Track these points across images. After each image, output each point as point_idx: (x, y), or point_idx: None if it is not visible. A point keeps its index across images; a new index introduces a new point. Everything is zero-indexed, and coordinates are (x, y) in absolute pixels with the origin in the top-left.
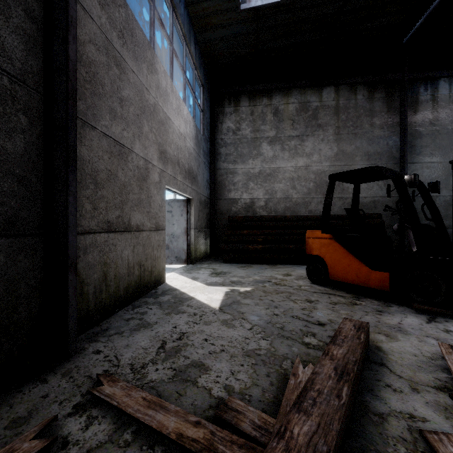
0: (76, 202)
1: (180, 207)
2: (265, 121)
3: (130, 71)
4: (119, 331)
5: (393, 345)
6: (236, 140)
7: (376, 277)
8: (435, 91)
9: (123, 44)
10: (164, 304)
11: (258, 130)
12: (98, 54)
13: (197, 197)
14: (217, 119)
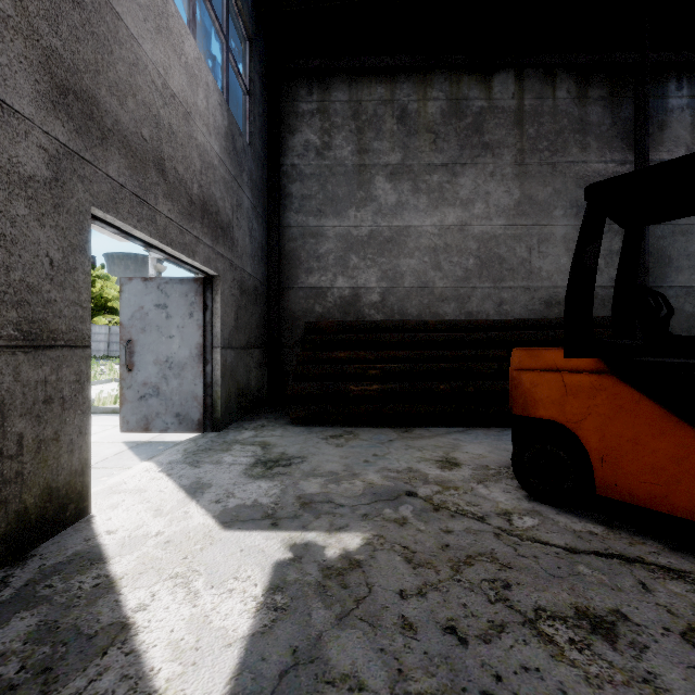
0: None
1: (188, 295)
2: (380, 132)
3: None
4: None
5: None
6: (322, 169)
7: None
8: None
9: None
10: None
11: (368, 150)
12: None
13: (231, 274)
14: (284, 125)
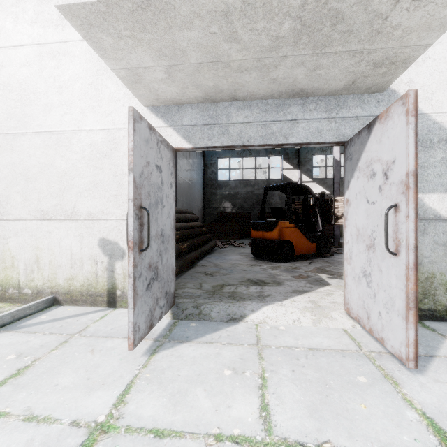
0: None
1: (170, 163)
2: None
3: None
4: None
5: None
6: None
7: (313, 247)
8: None
9: None
10: None
11: None
12: None
13: None
14: None
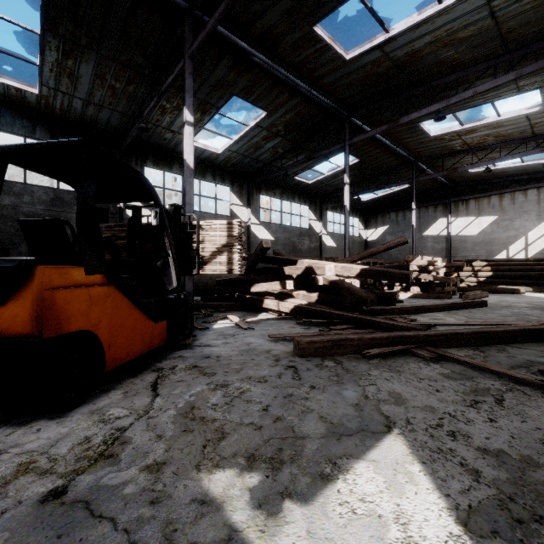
0: None
1: None
2: None
3: None
4: None
5: (282, 349)
6: None
7: (159, 331)
8: None
9: None
10: None
11: None
12: None
13: None
14: None
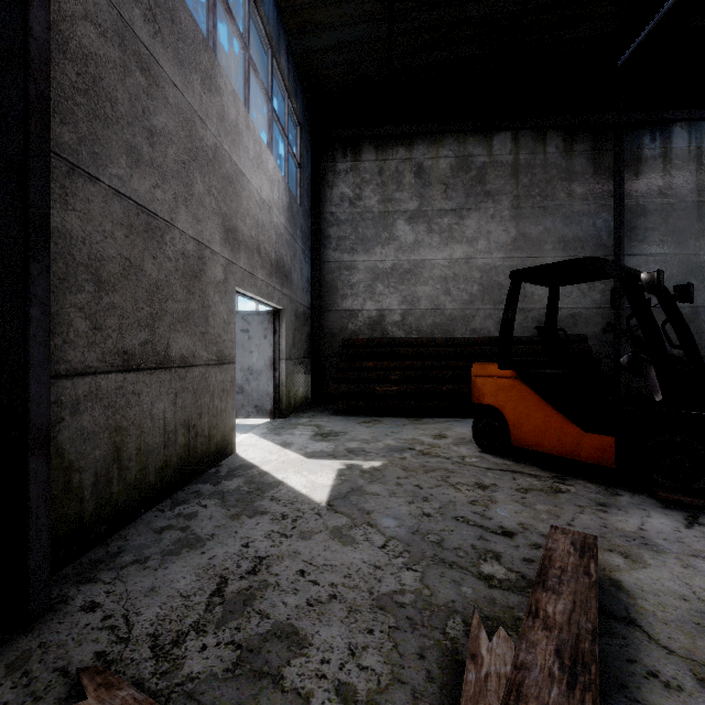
0: (48, 318)
1: (263, 323)
2: (401, 185)
3: (169, 83)
4: (140, 557)
5: (641, 576)
6: (354, 215)
7: (593, 444)
8: (667, 143)
9: (155, 33)
10: (230, 497)
11: (391, 200)
12: (104, 44)
13: (290, 306)
14: (324, 181)
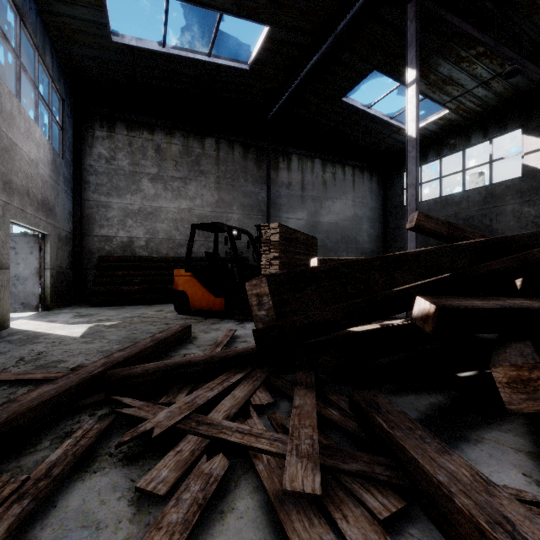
0: None
1: (30, 243)
2: (145, 156)
3: None
4: None
5: (205, 335)
6: (110, 170)
7: (218, 302)
8: (290, 163)
9: None
10: (15, 341)
11: (138, 164)
12: None
13: (54, 232)
14: (85, 141)
